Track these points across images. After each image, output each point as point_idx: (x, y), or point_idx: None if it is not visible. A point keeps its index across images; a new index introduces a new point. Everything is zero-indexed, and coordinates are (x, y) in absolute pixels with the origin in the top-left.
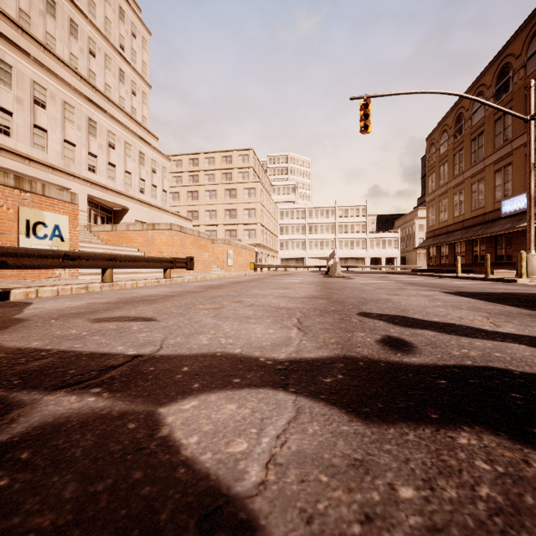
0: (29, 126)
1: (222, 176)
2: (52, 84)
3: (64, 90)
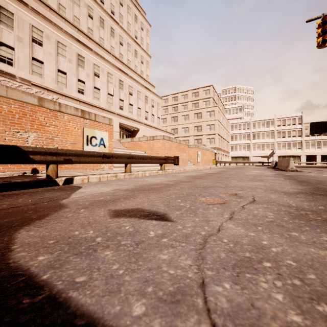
0: (92, 88)
1: (192, 105)
2: (102, 63)
3: (108, 66)
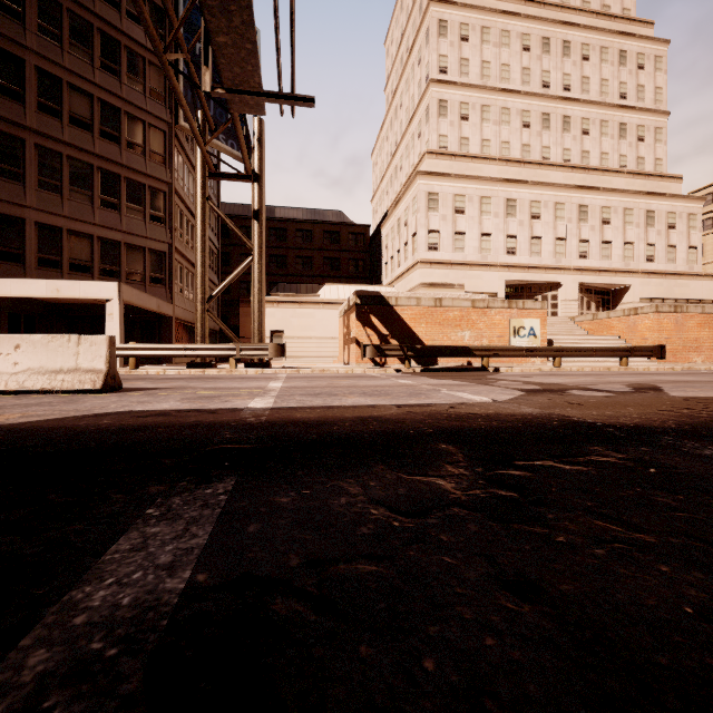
0: (528, 240)
1: None
2: (545, 194)
3: (555, 192)
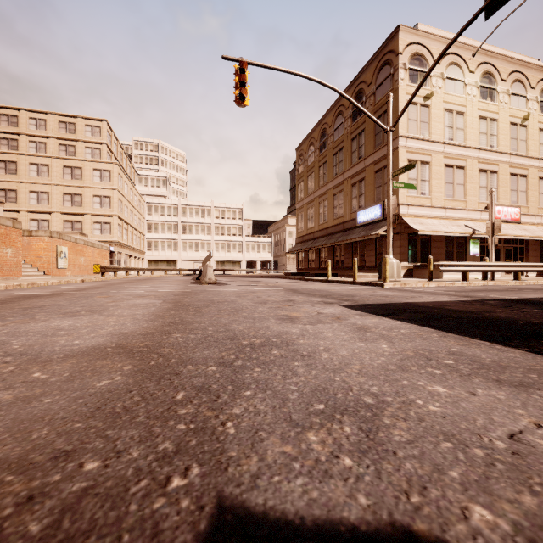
0: None
1: (59, 147)
2: None
3: None
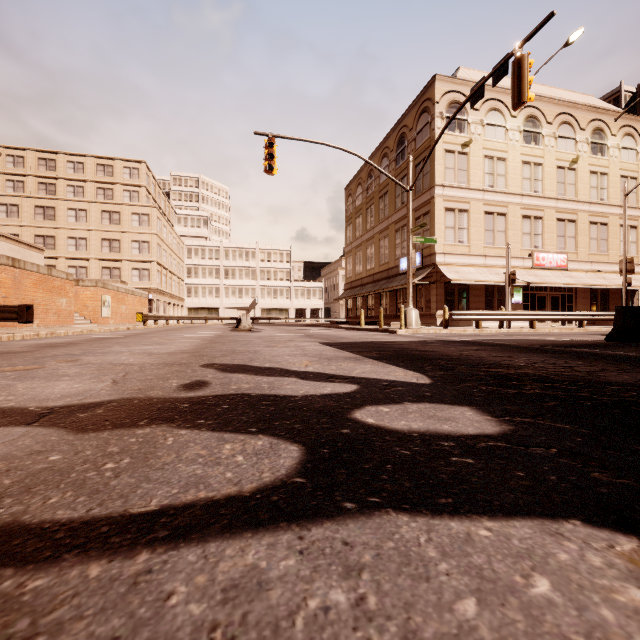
0: None
1: (97, 191)
2: None
3: None
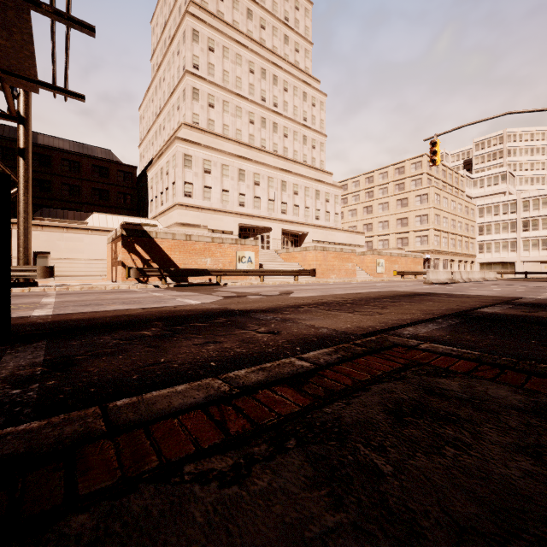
0: (252, 198)
1: (394, 187)
2: (262, 170)
3: (268, 170)
